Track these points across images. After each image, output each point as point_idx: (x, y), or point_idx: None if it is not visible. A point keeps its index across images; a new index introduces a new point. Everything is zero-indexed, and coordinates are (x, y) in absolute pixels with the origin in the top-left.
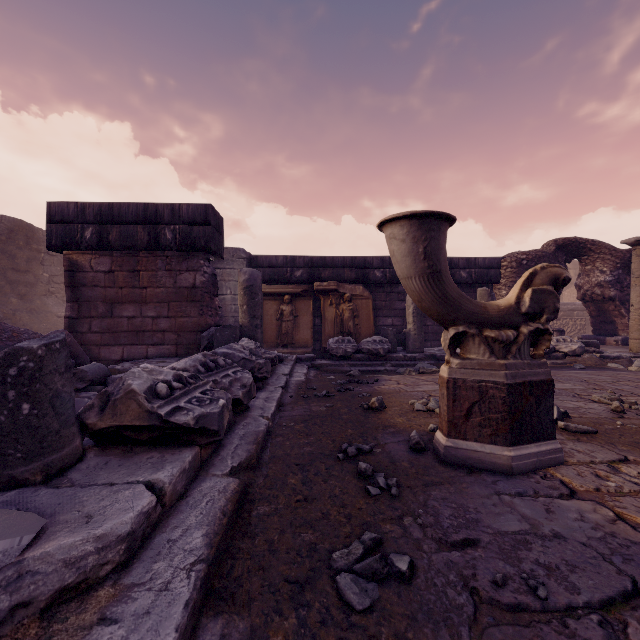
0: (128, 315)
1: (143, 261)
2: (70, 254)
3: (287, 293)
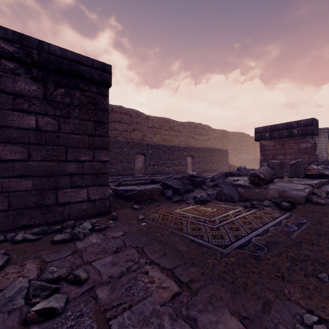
0: (280, 158)
1: (285, 141)
2: (261, 141)
3: None
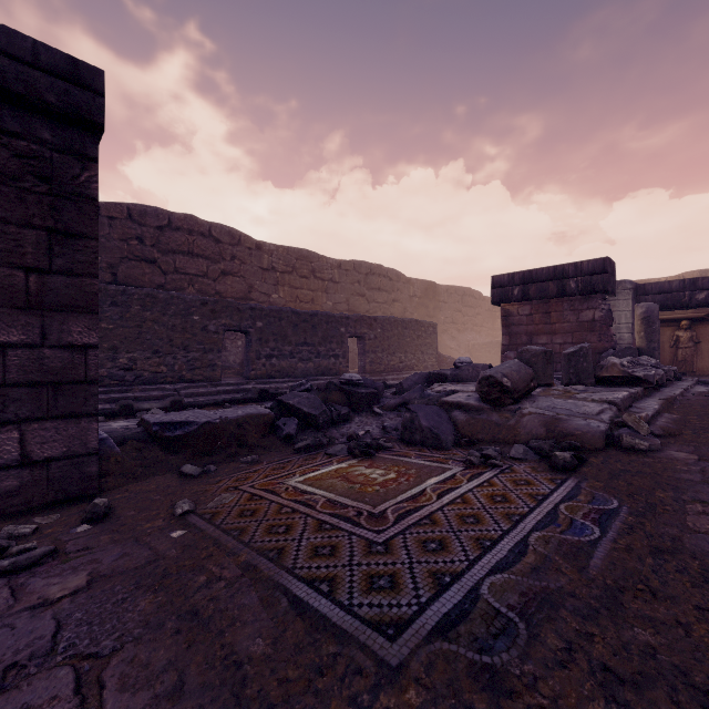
0: (541, 343)
1: (552, 305)
2: (504, 306)
3: (684, 318)
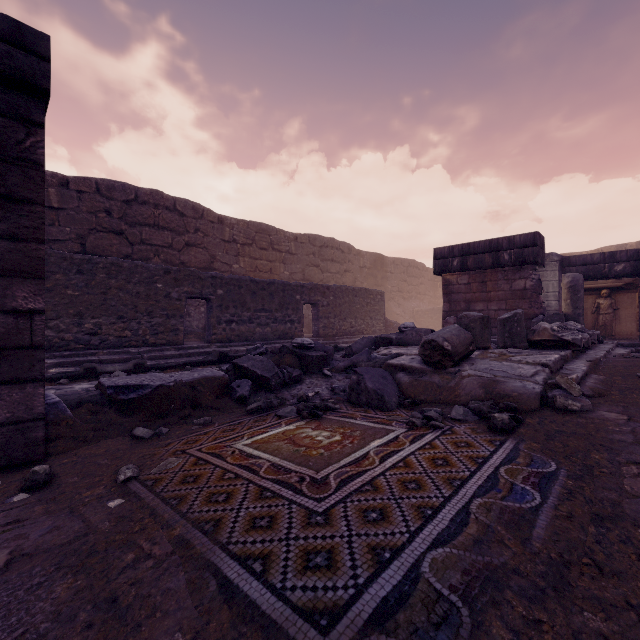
0: (478, 309)
1: (488, 275)
2: (445, 276)
3: (604, 288)
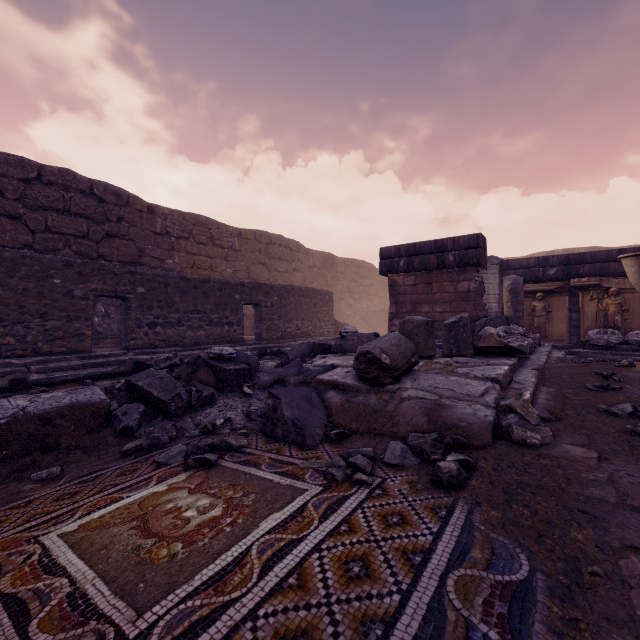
0: (424, 311)
1: (433, 277)
2: (391, 276)
3: (539, 291)
